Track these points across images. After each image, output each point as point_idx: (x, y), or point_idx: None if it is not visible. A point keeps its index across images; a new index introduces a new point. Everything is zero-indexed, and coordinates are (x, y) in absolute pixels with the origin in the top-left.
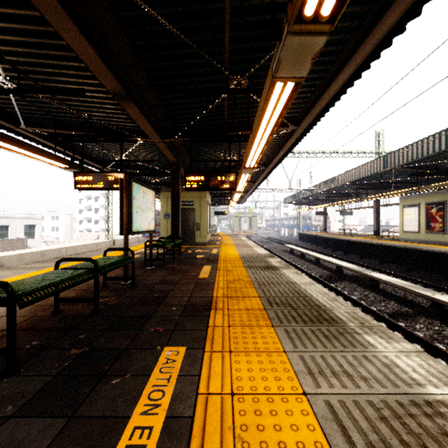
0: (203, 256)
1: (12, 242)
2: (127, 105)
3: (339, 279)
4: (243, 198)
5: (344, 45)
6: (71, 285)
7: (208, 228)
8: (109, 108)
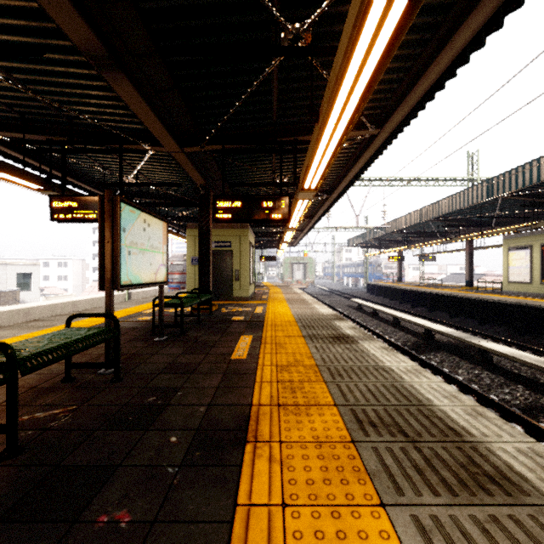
0: (242, 318)
1: None
2: (116, 80)
3: (432, 349)
4: (297, 239)
5: None
6: None
7: (250, 278)
8: (98, 95)
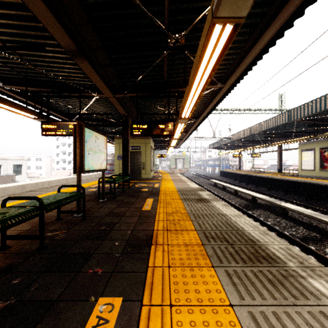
0: (147, 190)
1: (4, 178)
2: (81, 62)
3: (255, 207)
4: (179, 144)
5: (269, 7)
6: (6, 226)
7: (151, 167)
8: (69, 67)
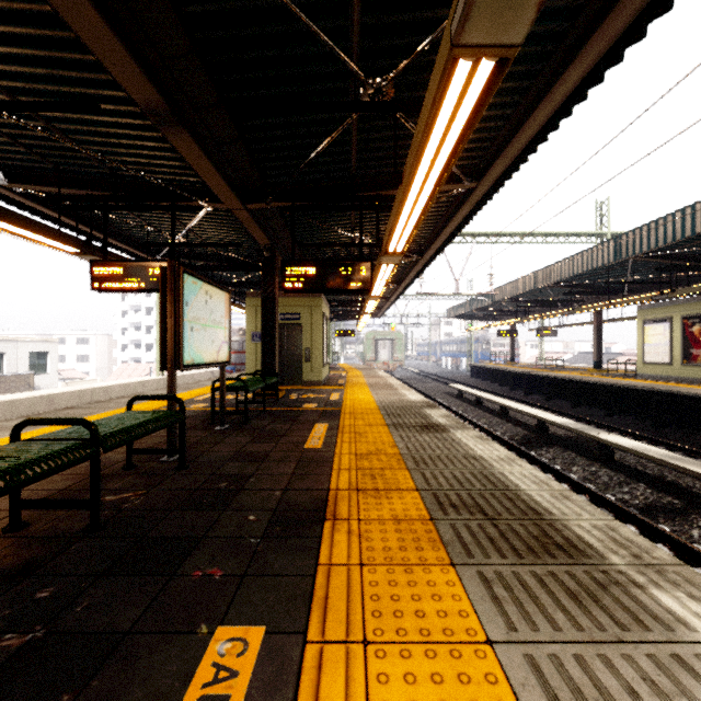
0: (315, 405)
1: (9, 380)
2: (176, 135)
3: (544, 443)
4: (382, 309)
5: (572, 21)
6: (22, 481)
7: (324, 357)
8: (149, 146)
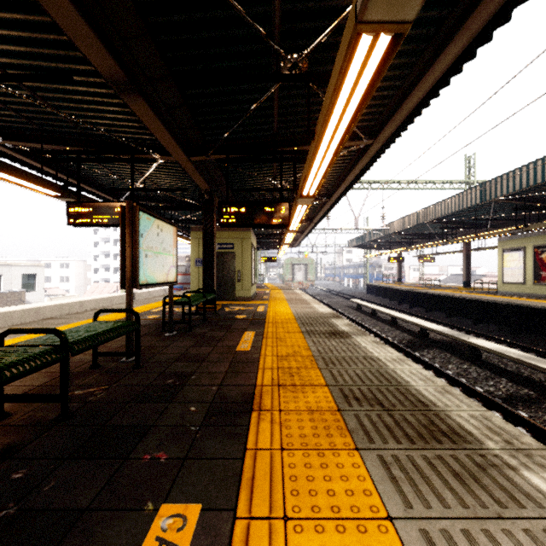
0: (245, 316)
1: (6, 296)
2: (133, 101)
3: (426, 346)
4: (298, 240)
5: (450, 8)
6: (1, 381)
7: (252, 278)
8: (113, 111)
